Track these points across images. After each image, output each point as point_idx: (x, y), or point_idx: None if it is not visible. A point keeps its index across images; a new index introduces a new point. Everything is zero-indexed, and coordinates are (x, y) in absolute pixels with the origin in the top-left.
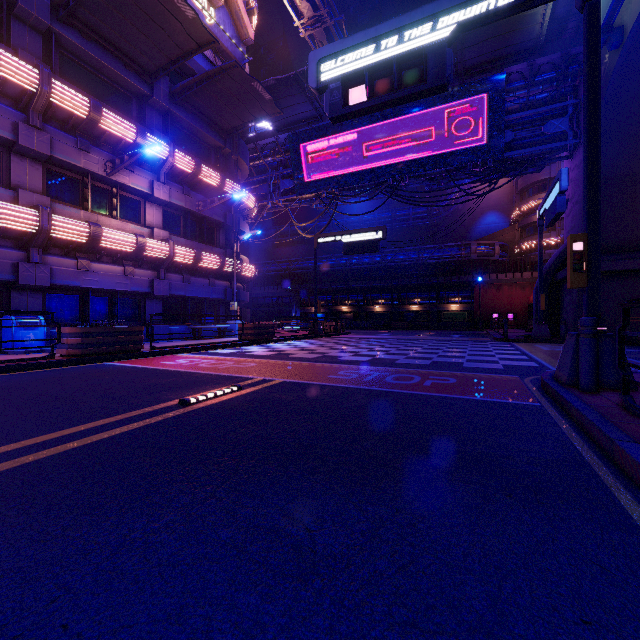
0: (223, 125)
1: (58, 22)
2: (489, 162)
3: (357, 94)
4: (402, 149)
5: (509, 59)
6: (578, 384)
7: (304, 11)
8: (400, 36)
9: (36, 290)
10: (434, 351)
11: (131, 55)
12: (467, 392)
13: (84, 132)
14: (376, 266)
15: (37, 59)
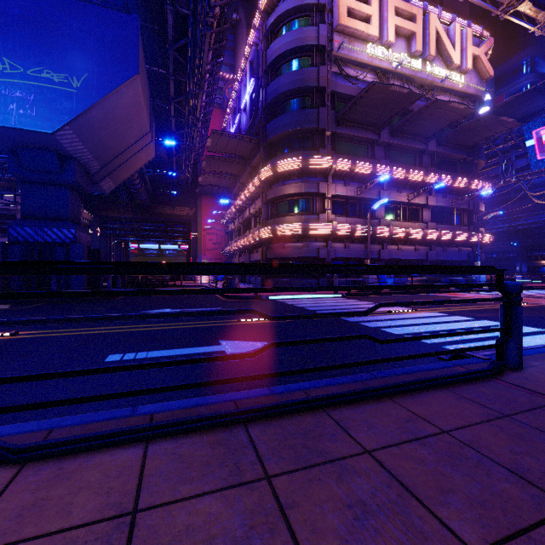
0: (468, 144)
1: (391, 138)
2: None
3: None
4: None
5: None
6: None
7: (541, 19)
8: None
9: (382, 261)
10: None
11: (419, 134)
12: None
13: (399, 184)
14: None
15: (385, 160)
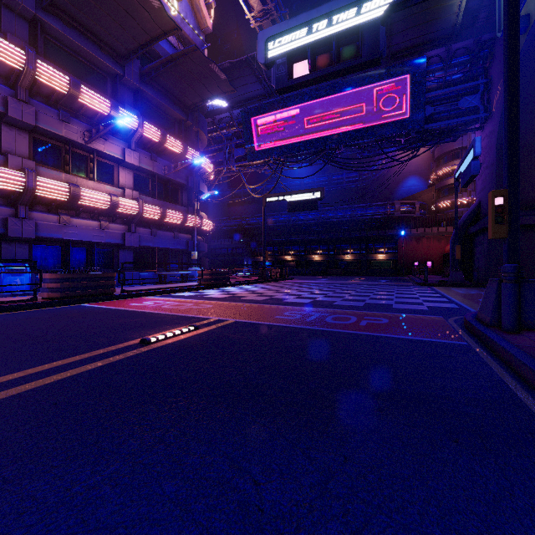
0: (185, 101)
1: (42, 11)
2: (412, 133)
3: (300, 68)
4: (338, 122)
5: (429, 44)
6: (500, 325)
7: (254, 5)
8: (338, 16)
9: (23, 241)
10: (366, 294)
11: (106, 40)
12: (399, 331)
13: (65, 106)
14: (315, 222)
15: (24, 42)
